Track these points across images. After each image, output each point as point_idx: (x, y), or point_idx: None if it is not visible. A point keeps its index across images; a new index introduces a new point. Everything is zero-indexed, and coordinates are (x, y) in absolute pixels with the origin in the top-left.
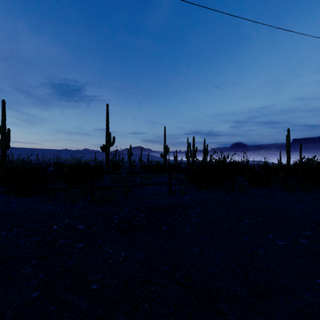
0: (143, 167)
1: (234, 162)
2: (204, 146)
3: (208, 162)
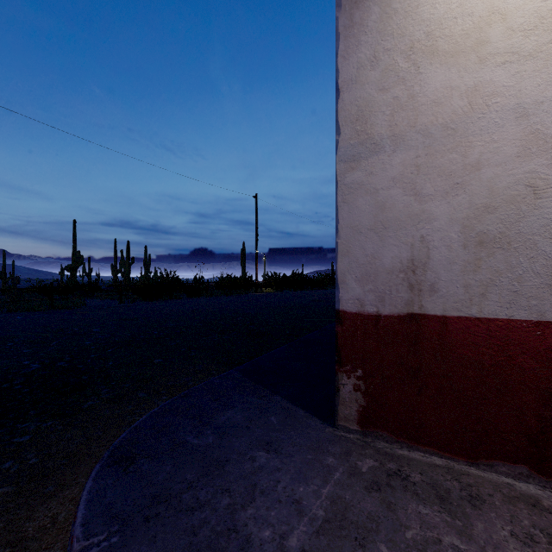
0: (10, 290)
1: (177, 278)
2: (146, 257)
3: (152, 278)
